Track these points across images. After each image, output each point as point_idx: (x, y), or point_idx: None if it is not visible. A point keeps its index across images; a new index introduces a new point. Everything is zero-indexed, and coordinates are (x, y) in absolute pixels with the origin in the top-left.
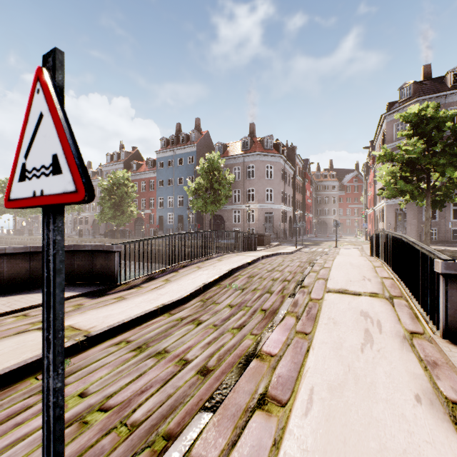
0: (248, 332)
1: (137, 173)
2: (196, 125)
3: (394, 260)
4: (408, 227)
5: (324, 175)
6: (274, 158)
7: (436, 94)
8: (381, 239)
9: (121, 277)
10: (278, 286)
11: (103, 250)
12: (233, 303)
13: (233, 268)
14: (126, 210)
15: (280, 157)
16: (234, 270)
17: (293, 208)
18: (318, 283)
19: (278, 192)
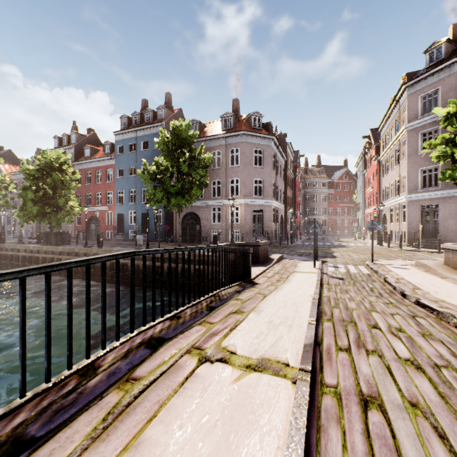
0: None
1: (91, 159)
2: (166, 101)
3: None
4: (441, 229)
5: (313, 171)
6: (264, 140)
7: None
8: None
9: None
10: None
11: None
12: None
13: None
14: (61, 205)
15: (271, 139)
16: None
17: (284, 206)
18: None
19: (269, 184)
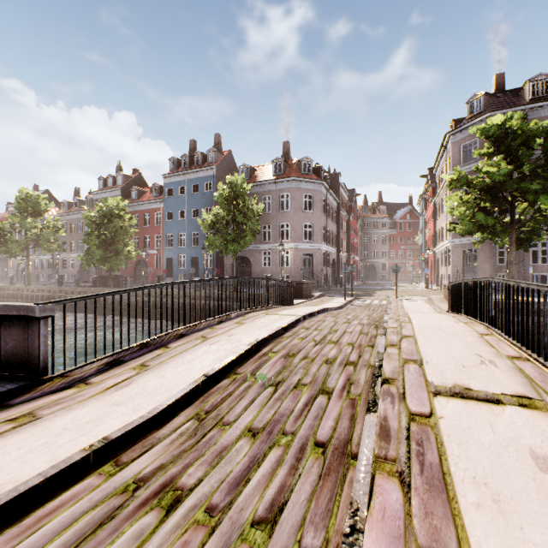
0: (291, 540)
1: (138, 202)
2: (216, 142)
3: (522, 327)
4: (479, 272)
5: (372, 209)
6: (314, 185)
7: (513, 108)
8: (480, 290)
9: (53, 363)
10: (338, 377)
11: (19, 314)
12: (257, 424)
13: (260, 339)
14: (120, 250)
15: (321, 184)
16: (262, 342)
17: (336, 249)
18: (410, 372)
19: (319, 228)
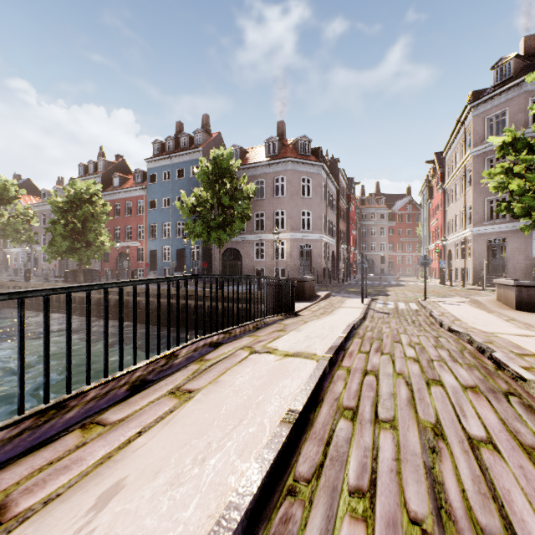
0: None
1: (120, 190)
2: (204, 124)
3: None
4: (509, 266)
5: (370, 200)
6: (313, 167)
7: None
8: None
9: None
10: None
11: None
12: None
13: None
14: (91, 240)
15: (321, 167)
16: None
17: (336, 241)
18: None
19: (319, 216)
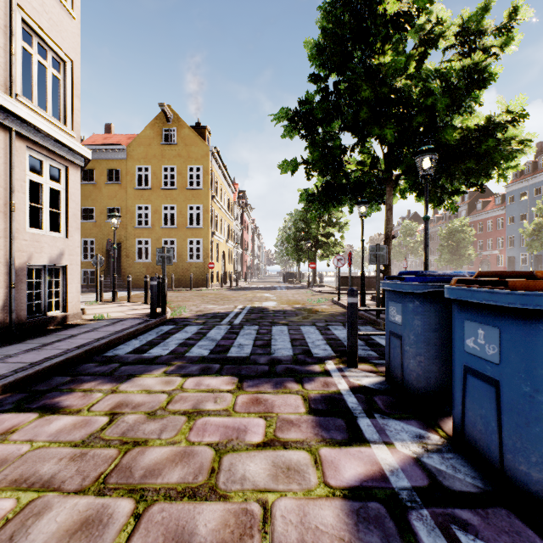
0: None
1: (481, 212)
2: None
3: None
4: None
5: None
6: None
7: None
8: None
9: None
10: None
11: None
12: None
13: None
14: (462, 254)
15: None
16: None
17: None
18: None
19: None
